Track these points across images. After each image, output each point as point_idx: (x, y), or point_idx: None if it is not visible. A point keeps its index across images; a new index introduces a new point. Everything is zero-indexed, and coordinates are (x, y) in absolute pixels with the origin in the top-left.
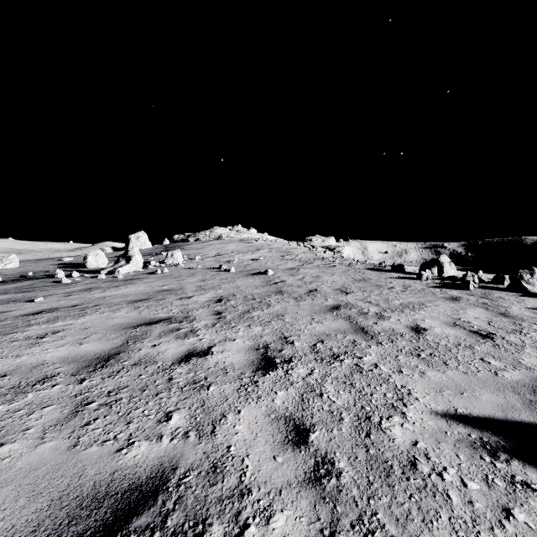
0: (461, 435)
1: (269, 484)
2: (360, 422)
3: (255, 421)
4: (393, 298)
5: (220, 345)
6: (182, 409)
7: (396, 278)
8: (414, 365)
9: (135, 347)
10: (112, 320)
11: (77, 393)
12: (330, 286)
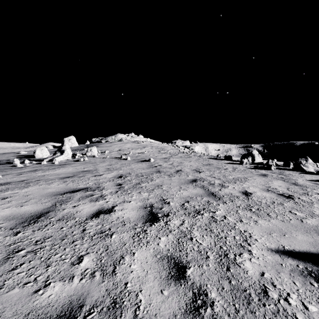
0: (292, 266)
1: (159, 317)
2: (221, 259)
3: (145, 261)
4: (228, 175)
5: (120, 205)
6: (91, 253)
7: (228, 164)
8: (249, 216)
9: (60, 208)
10: (46, 189)
11: (11, 242)
12: (189, 168)
